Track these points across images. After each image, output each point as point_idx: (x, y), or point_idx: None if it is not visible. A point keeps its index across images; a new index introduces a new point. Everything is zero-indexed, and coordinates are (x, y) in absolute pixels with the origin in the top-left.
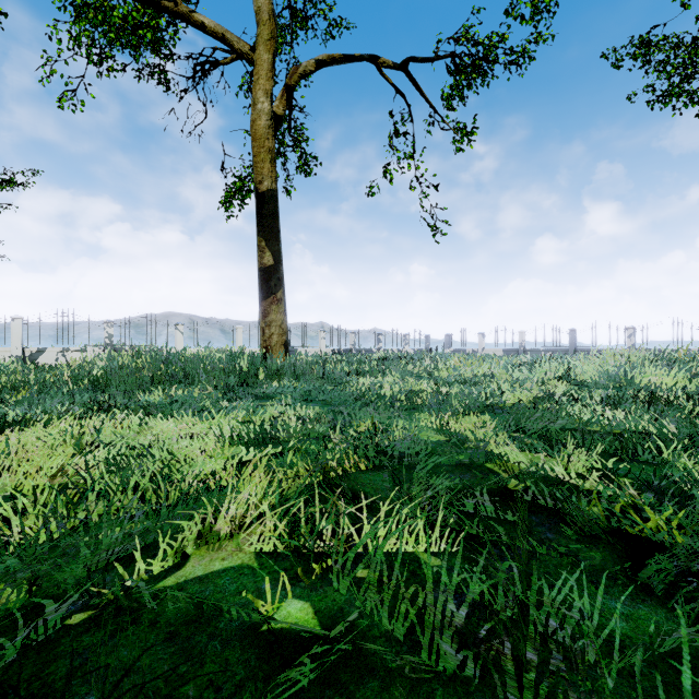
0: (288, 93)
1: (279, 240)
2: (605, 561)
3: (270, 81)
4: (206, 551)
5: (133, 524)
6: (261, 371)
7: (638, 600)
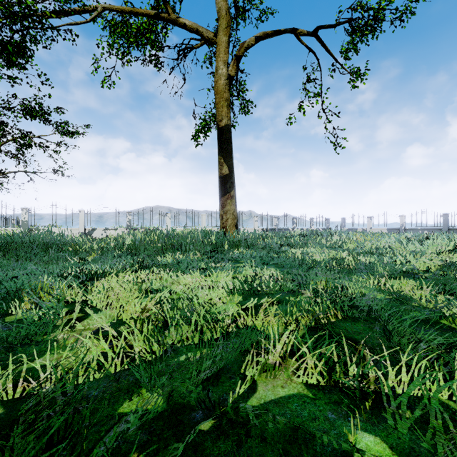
0: (238, 61)
1: (232, 158)
2: None
3: (226, 54)
4: (265, 378)
5: (202, 351)
6: (226, 243)
7: None
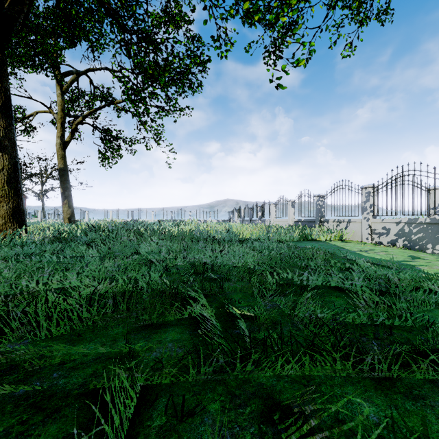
0: (72, 132)
1: (65, 183)
2: None
3: (60, 132)
4: None
5: None
6: None
7: None
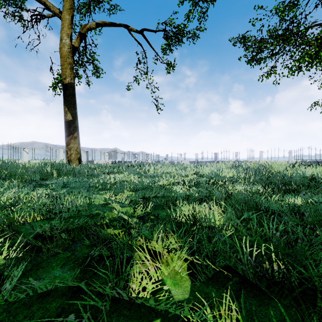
0: (81, 36)
1: (75, 108)
2: (85, 254)
3: (70, 29)
4: None
5: None
6: (55, 172)
7: (72, 269)
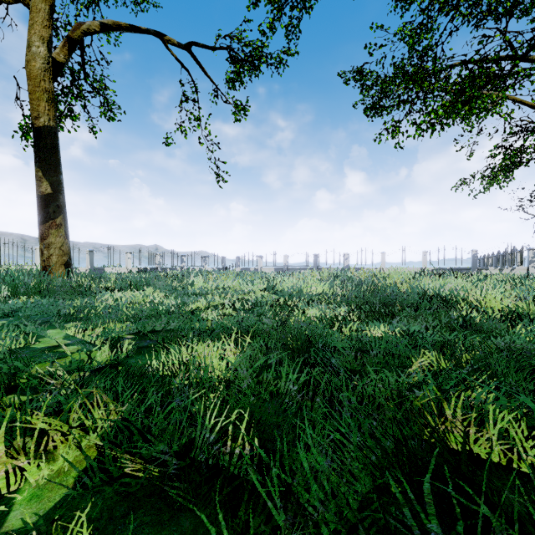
0: (71, 44)
1: (58, 172)
2: None
3: (47, 29)
4: None
5: None
6: (5, 289)
7: None
